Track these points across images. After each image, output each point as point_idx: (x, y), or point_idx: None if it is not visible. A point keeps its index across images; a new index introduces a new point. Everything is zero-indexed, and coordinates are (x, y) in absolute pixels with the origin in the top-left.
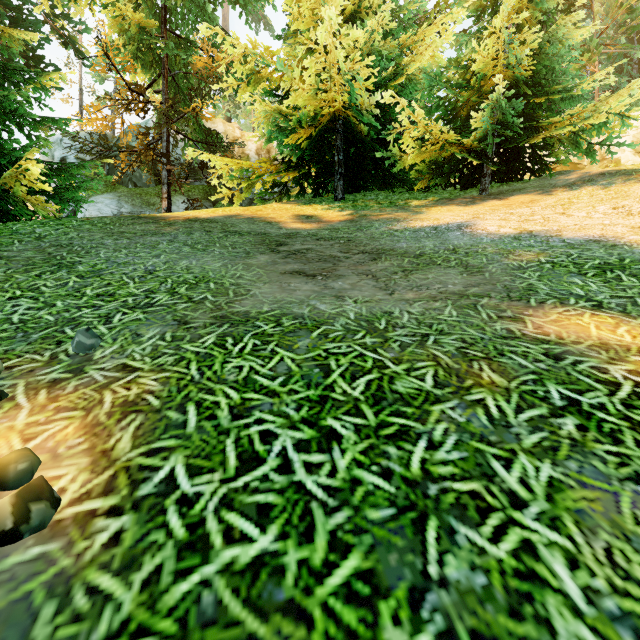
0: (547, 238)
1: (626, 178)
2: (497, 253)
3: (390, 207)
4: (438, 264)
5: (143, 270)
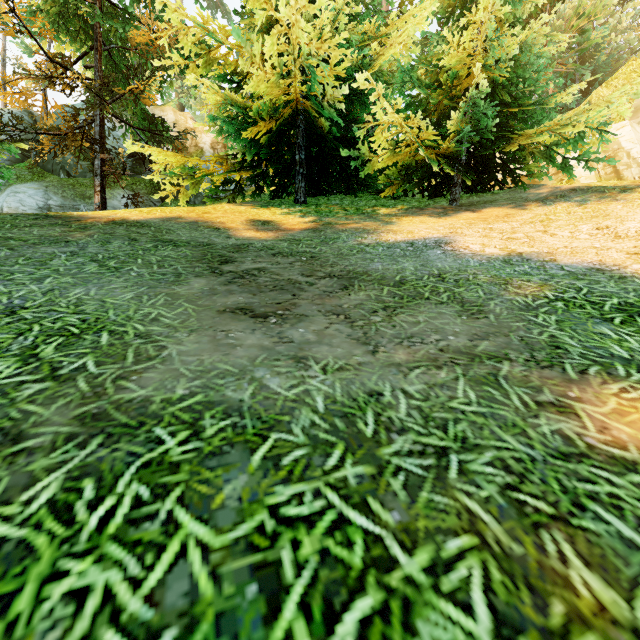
0: (542, 263)
1: (600, 196)
2: (493, 283)
3: (357, 214)
4: (426, 298)
5: (2, 306)
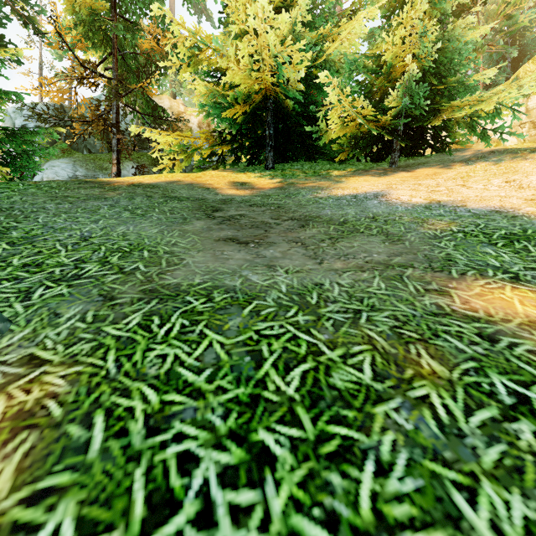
0: (454, 208)
1: (513, 156)
2: (413, 222)
3: (314, 176)
4: (361, 232)
5: (78, 236)
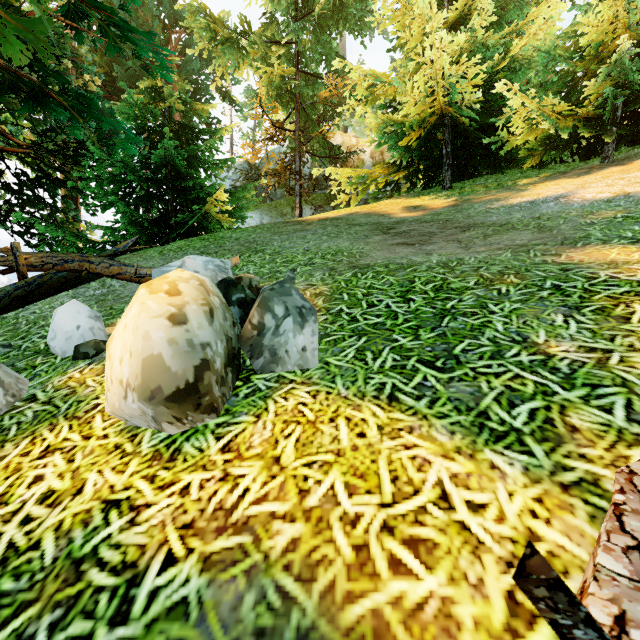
0: None
1: None
2: (578, 215)
3: (496, 189)
4: (516, 229)
5: (302, 250)
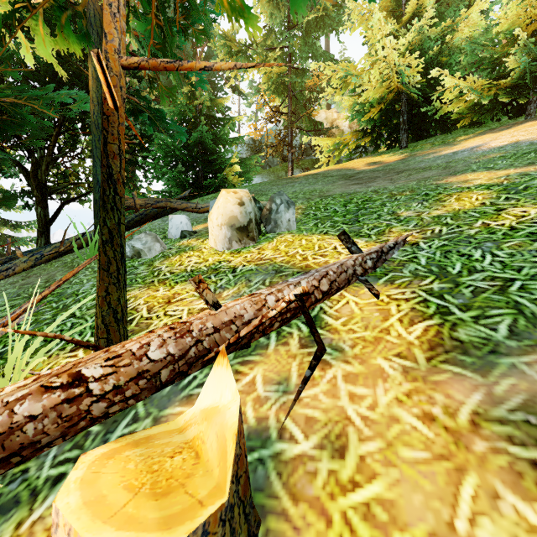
0: (522, 143)
1: None
2: (474, 158)
3: (438, 145)
4: (431, 169)
5: (291, 192)
